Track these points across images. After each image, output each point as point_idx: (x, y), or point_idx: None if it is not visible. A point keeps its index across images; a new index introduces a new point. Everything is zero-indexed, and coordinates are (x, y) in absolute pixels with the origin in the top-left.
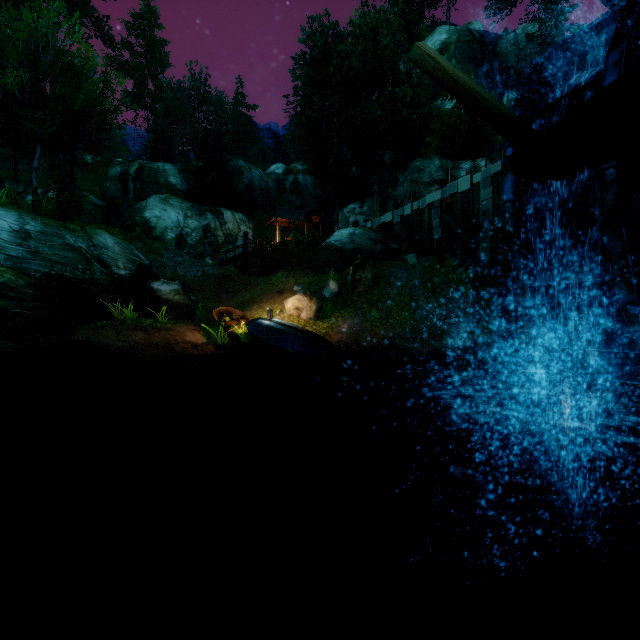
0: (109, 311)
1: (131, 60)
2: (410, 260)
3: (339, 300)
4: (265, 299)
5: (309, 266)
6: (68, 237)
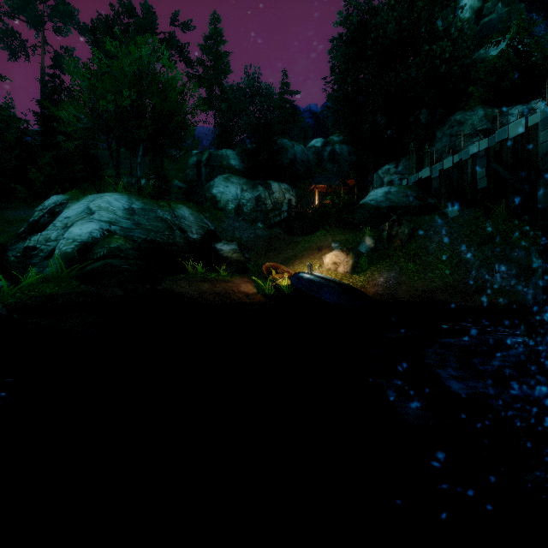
0: (185, 267)
1: (203, 73)
2: (450, 213)
3: (375, 255)
4: (306, 255)
5: (345, 224)
6: (159, 211)
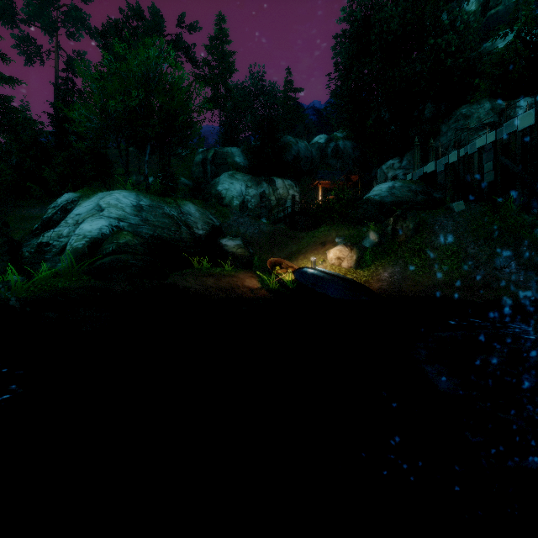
0: (191, 262)
1: (209, 73)
2: (456, 208)
3: (379, 250)
4: (309, 250)
5: (349, 220)
6: (166, 208)
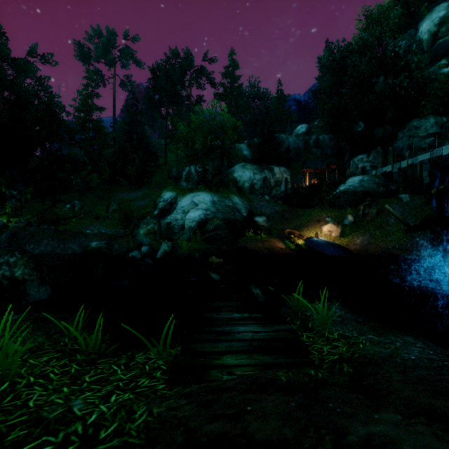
0: (244, 233)
1: (224, 91)
2: (404, 199)
3: (354, 225)
4: (310, 225)
5: (334, 205)
6: (225, 201)
